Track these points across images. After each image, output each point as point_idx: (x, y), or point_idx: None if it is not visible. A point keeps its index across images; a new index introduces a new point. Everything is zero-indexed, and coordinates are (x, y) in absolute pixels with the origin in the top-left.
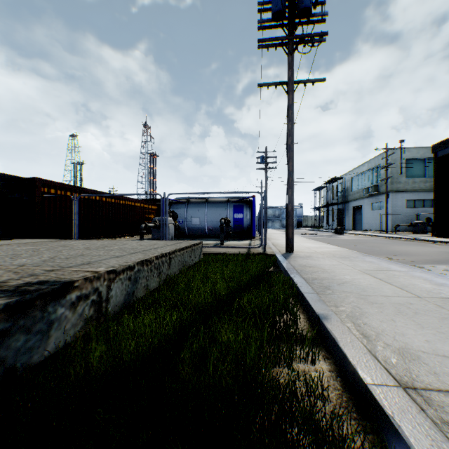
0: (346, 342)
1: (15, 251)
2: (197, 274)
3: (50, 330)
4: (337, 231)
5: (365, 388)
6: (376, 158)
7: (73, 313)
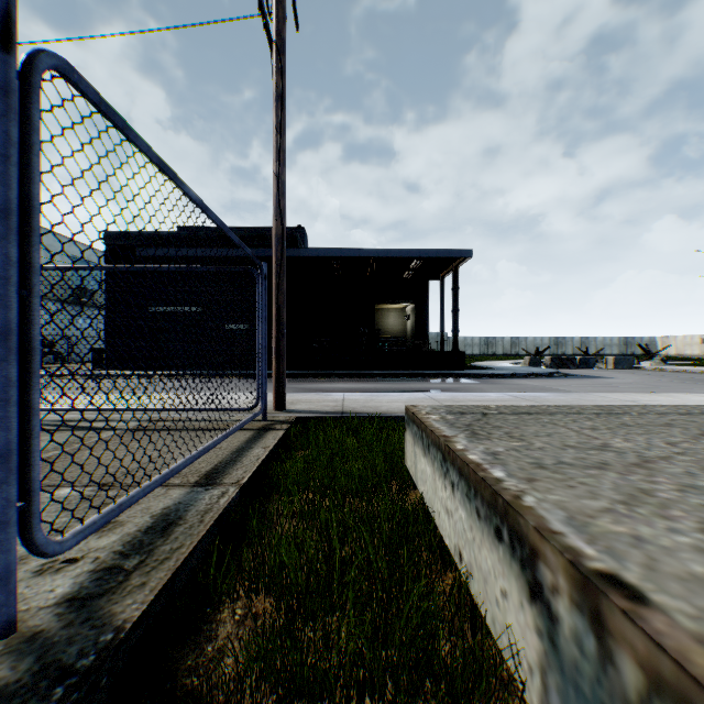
0: None
1: None
2: None
3: None
4: None
5: None
6: None
7: None
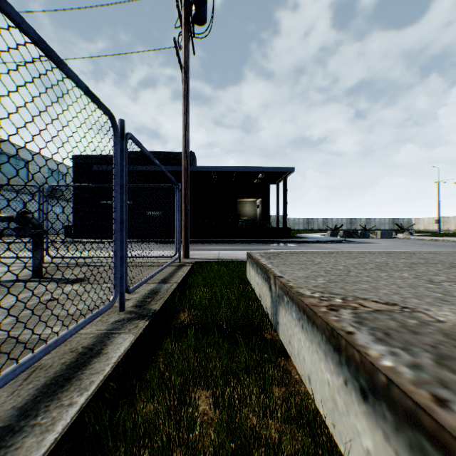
0: None
1: None
2: None
3: None
4: None
5: None
6: None
7: None
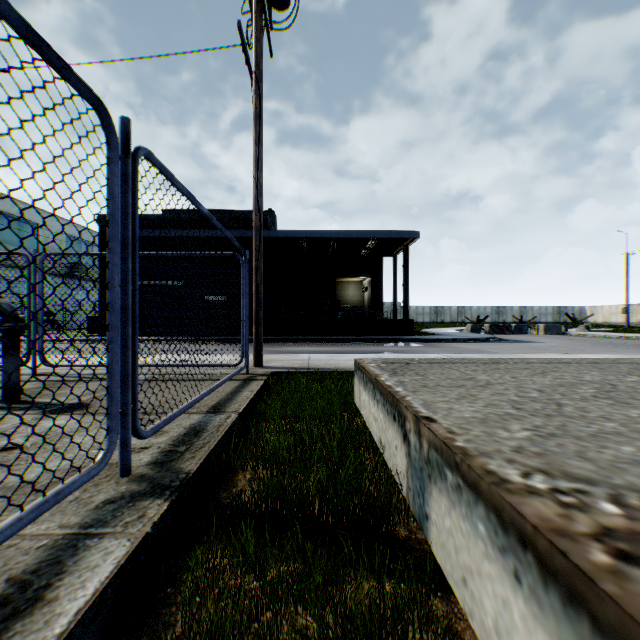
0: None
1: None
2: None
3: None
4: None
5: None
6: None
7: None
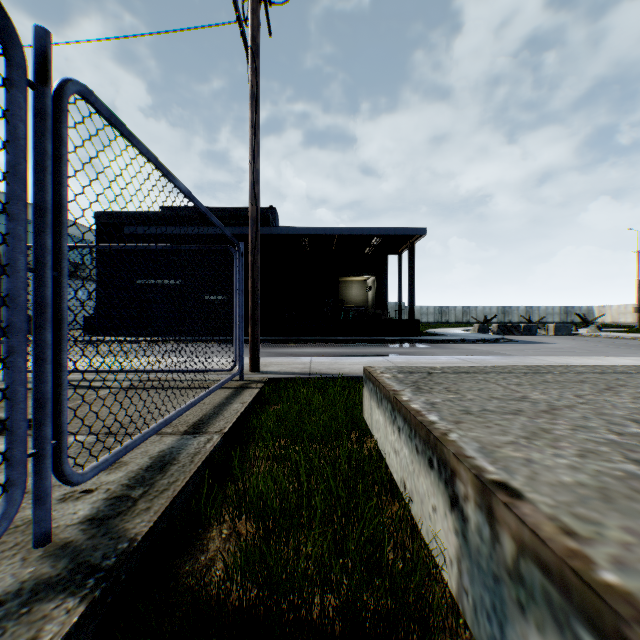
0: None
1: None
2: None
3: None
4: None
5: None
6: None
7: None
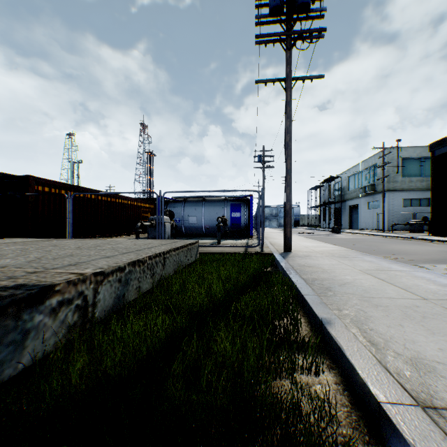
0: (352, 350)
1: (1, 251)
2: (193, 275)
3: (26, 340)
4: (334, 230)
5: (379, 407)
6: (373, 158)
7: (53, 320)
